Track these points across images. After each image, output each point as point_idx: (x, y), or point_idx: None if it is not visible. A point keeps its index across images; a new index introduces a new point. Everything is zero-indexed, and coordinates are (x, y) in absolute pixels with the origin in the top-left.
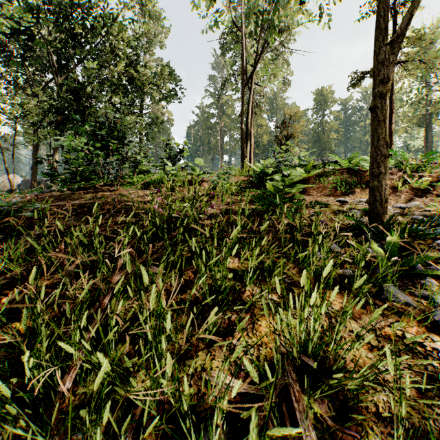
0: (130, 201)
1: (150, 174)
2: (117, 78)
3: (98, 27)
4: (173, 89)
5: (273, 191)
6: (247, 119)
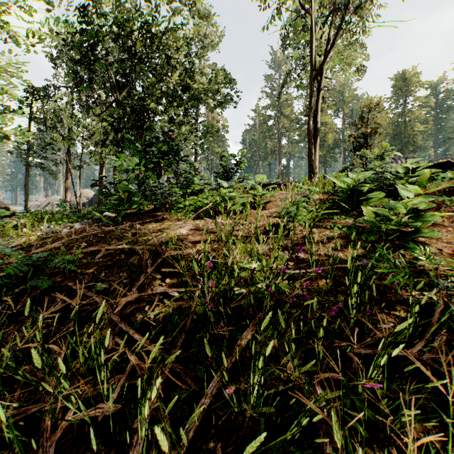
0: (175, 254)
1: (204, 194)
2: (173, 89)
3: (154, 39)
4: (228, 93)
5: (375, 219)
6: (316, 118)
